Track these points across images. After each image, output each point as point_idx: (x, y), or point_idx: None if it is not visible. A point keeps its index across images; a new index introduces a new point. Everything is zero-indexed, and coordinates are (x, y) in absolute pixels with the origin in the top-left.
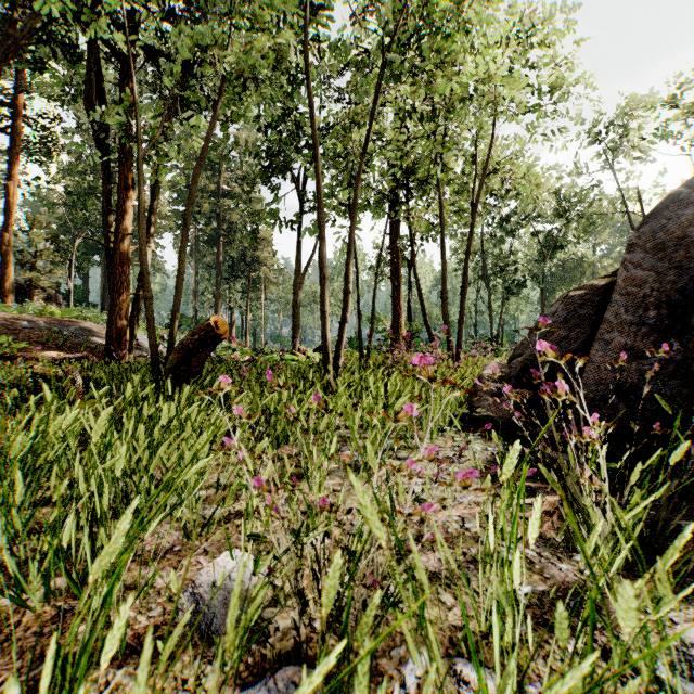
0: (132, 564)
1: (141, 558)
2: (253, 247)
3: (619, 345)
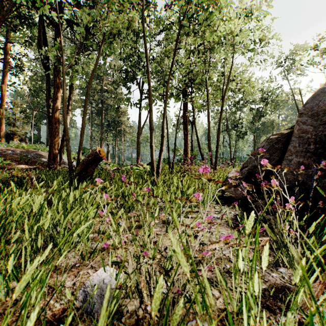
0: (54, 274)
1: (57, 272)
2: (118, 116)
3: (296, 162)
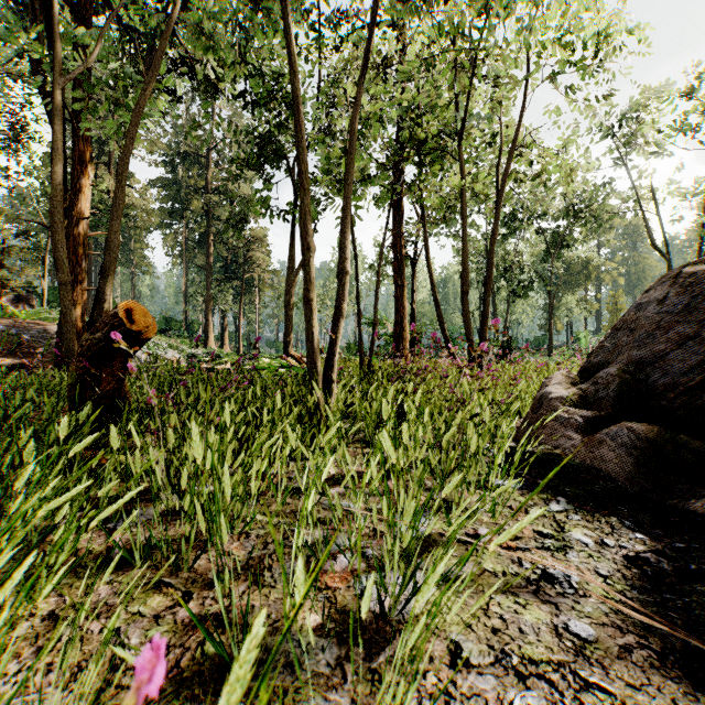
0: None
1: None
2: (246, 247)
3: None
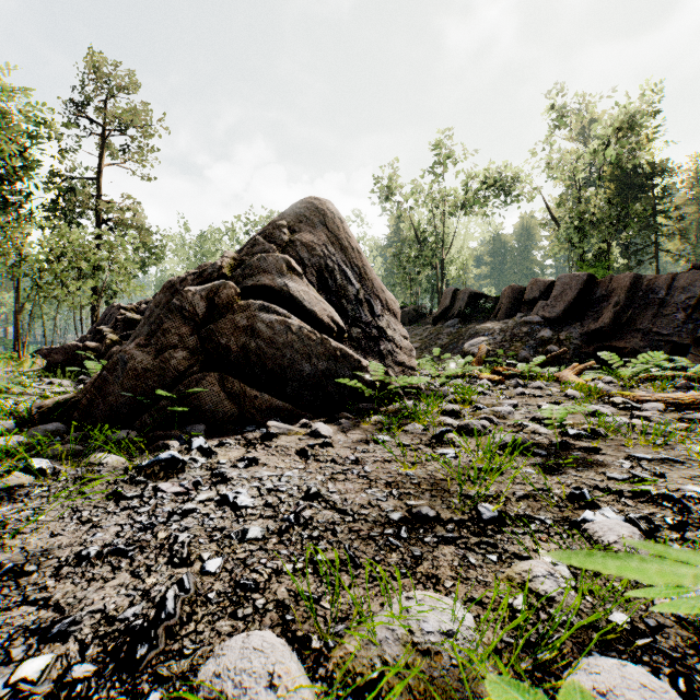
0: None
1: None
2: None
3: None
